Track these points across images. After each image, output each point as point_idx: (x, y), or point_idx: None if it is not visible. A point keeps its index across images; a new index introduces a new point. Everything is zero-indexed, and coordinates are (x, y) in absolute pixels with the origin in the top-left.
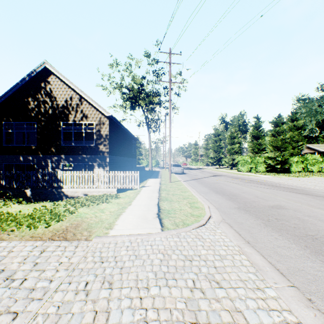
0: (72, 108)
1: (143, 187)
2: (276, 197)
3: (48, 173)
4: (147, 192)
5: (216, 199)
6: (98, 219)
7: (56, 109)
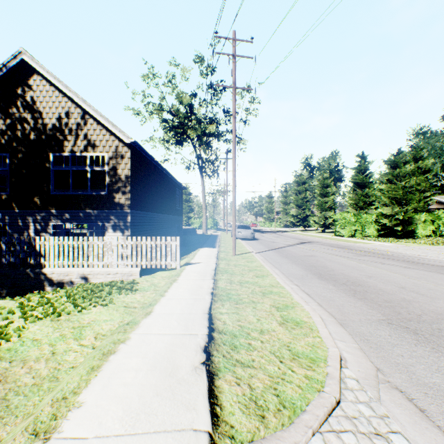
0: (69, 130)
1: (187, 264)
2: (440, 288)
3: (18, 240)
4: (191, 276)
5: (328, 295)
6: (51, 368)
7: (43, 132)
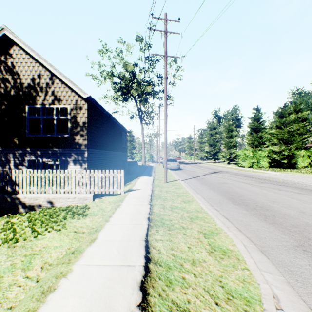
0: (40, 88)
1: (129, 191)
2: None
3: None
4: (132, 201)
5: (243, 219)
6: None
7: (20, 89)
